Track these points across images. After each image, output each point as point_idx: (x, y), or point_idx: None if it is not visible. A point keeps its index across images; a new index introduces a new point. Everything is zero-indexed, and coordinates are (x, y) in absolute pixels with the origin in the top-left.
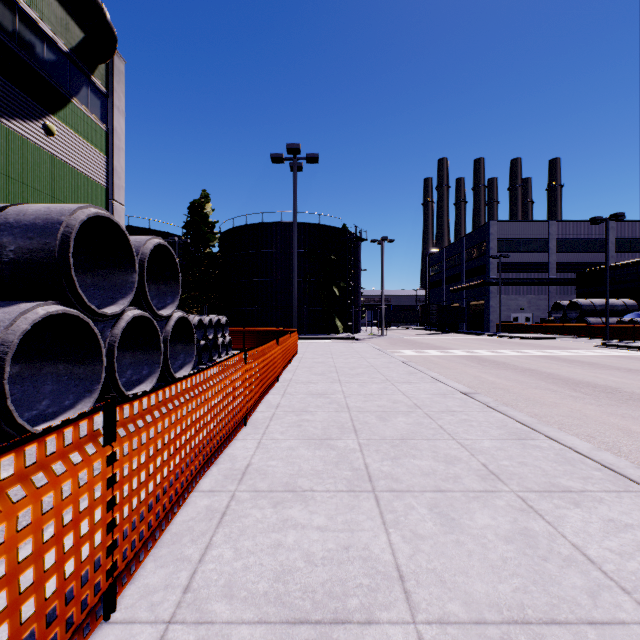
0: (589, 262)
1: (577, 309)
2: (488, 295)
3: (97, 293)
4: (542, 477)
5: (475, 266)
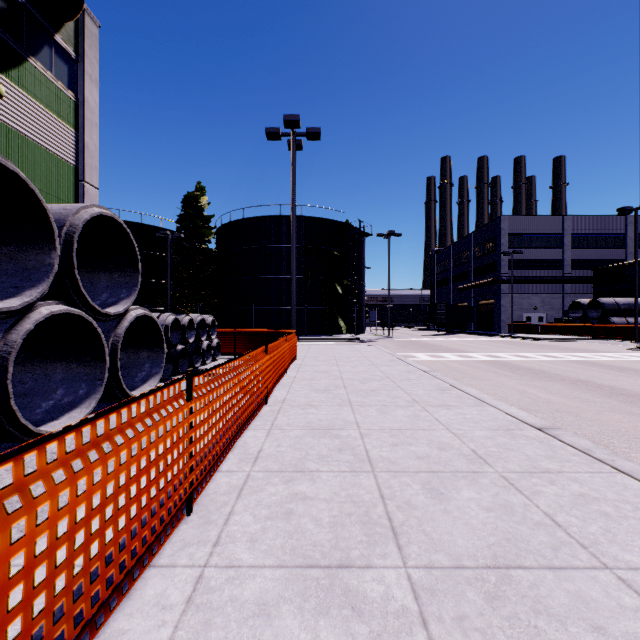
0: (606, 259)
1: (598, 308)
2: (499, 294)
3: None
4: None
5: (484, 263)
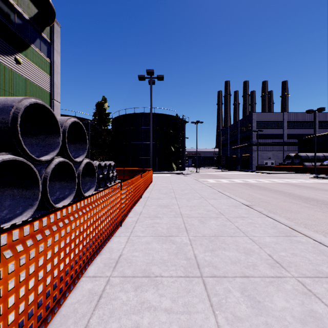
0: (304, 134)
1: (299, 158)
2: (252, 151)
3: (38, 148)
4: (309, 265)
5: (245, 136)
